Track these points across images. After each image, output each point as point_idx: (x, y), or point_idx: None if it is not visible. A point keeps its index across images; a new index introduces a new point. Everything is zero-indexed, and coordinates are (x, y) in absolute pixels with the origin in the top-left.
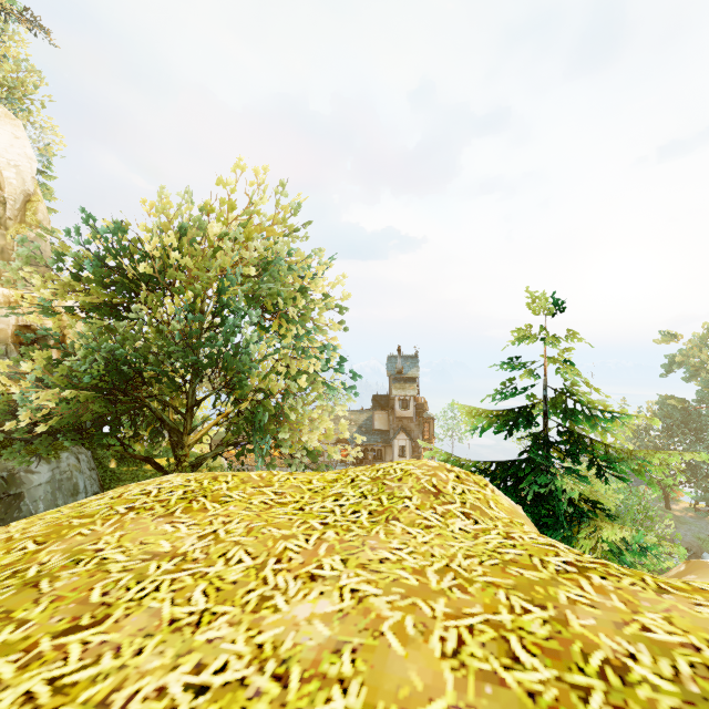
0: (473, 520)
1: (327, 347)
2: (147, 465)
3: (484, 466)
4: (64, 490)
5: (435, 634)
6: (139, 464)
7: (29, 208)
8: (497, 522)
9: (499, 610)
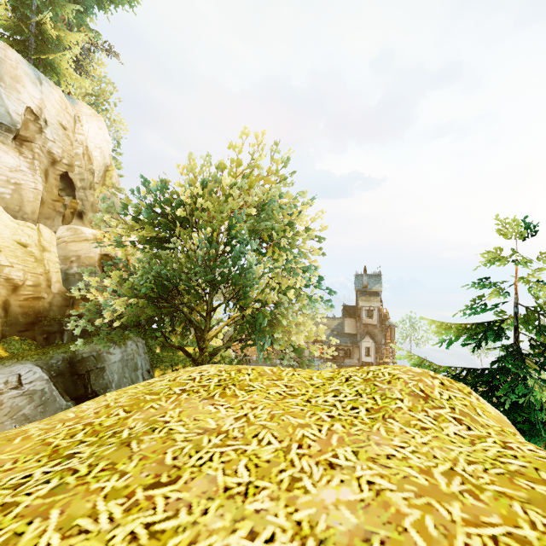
0: (465, 425)
1: (309, 268)
2: (180, 352)
3: (452, 372)
4: (129, 366)
5: (459, 539)
6: (174, 351)
7: (107, 175)
8: (489, 429)
9: (519, 524)
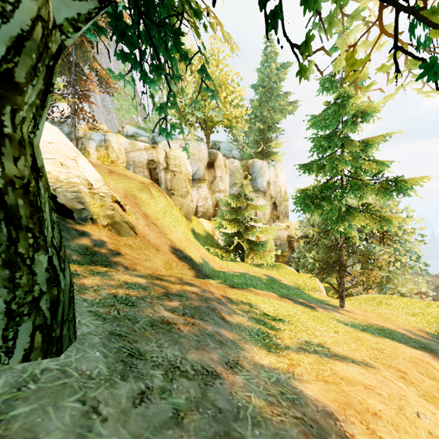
0: None
1: (411, 252)
2: None
3: None
4: None
5: (430, 315)
6: None
7: (284, 195)
8: None
9: None
